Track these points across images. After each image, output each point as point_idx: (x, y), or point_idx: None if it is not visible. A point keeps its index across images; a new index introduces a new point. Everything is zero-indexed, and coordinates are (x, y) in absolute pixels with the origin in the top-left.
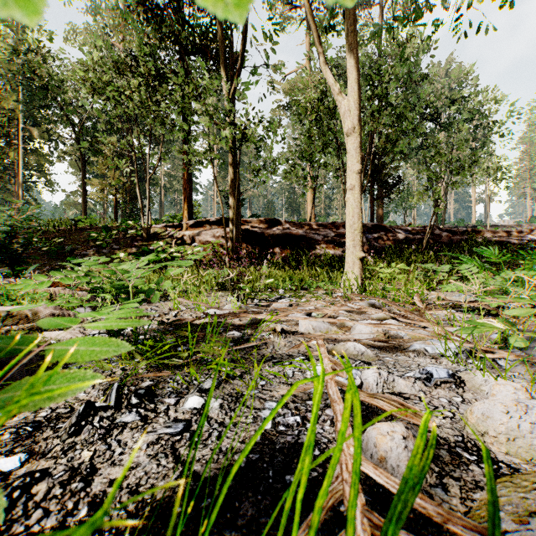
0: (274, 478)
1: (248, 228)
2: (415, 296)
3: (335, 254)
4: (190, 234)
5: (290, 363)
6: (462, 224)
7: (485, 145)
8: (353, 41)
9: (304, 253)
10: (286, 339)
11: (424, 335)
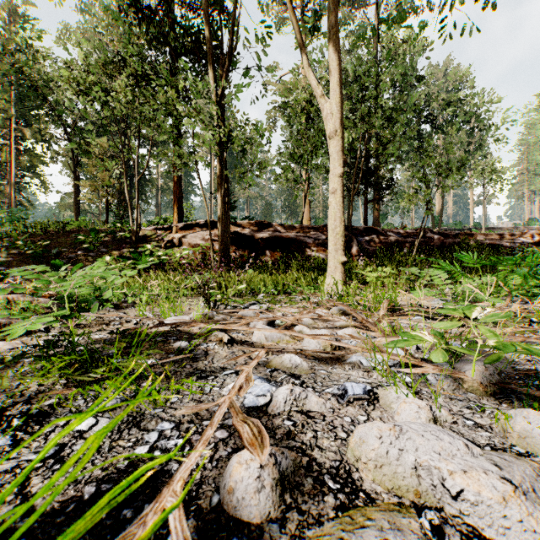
0: (110, 512)
1: (237, 231)
2: (385, 302)
3: (325, 257)
4: (180, 236)
5: (214, 378)
6: (460, 227)
7: (481, 147)
8: (334, 43)
9: (294, 256)
10: (231, 350)
11: (357, 347)
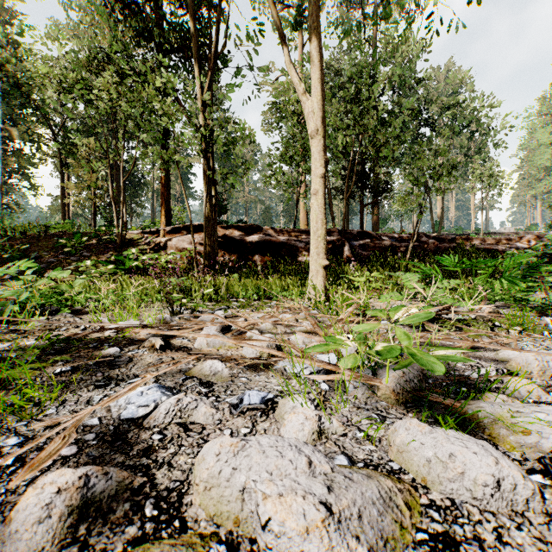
0: None
1: (226, 234)
2: (353, 306)
3: None
4: (167, 240)
5: (113, 387)
6: (460, 232)
7: (481, 151)
8: (315, 39)
9: (285, 261)
10: (160, 356)
11: (279, 353)
